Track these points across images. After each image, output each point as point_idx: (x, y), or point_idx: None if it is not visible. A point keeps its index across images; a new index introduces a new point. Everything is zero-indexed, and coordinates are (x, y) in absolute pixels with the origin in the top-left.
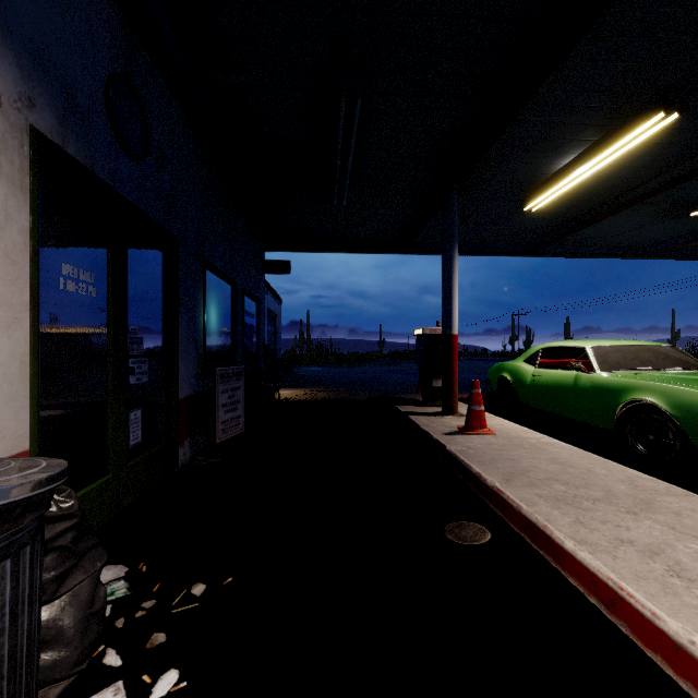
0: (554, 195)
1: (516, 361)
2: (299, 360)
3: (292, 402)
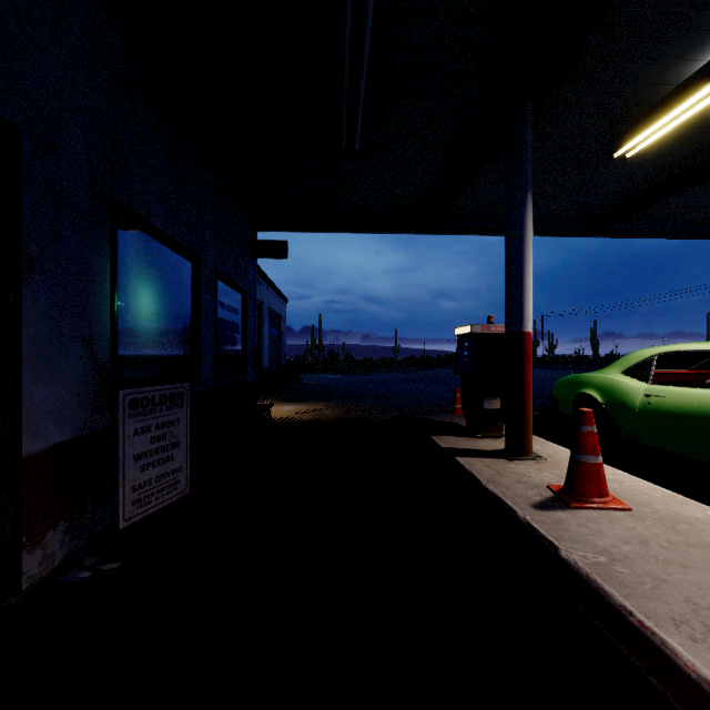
0: (672, 124)
1: (606, 372)
2: (309, 367)
3: (289, 425)
